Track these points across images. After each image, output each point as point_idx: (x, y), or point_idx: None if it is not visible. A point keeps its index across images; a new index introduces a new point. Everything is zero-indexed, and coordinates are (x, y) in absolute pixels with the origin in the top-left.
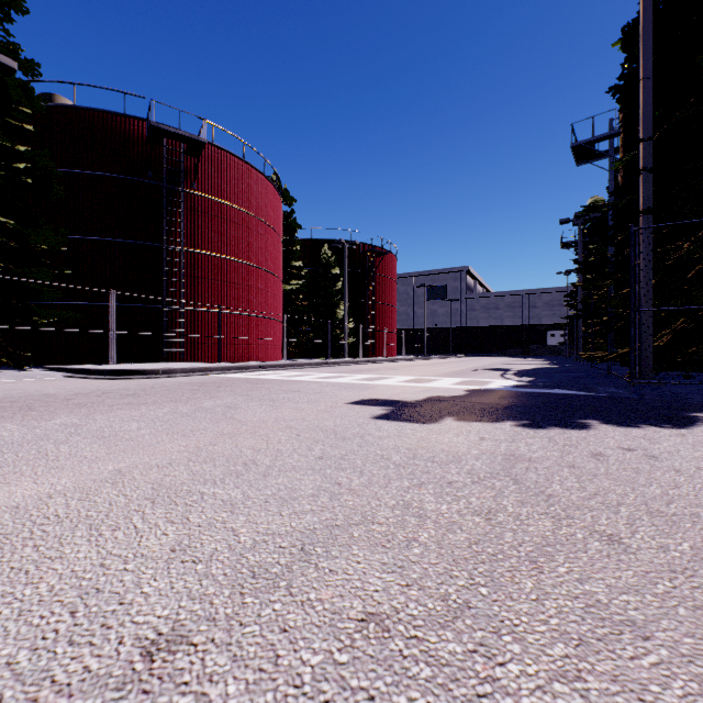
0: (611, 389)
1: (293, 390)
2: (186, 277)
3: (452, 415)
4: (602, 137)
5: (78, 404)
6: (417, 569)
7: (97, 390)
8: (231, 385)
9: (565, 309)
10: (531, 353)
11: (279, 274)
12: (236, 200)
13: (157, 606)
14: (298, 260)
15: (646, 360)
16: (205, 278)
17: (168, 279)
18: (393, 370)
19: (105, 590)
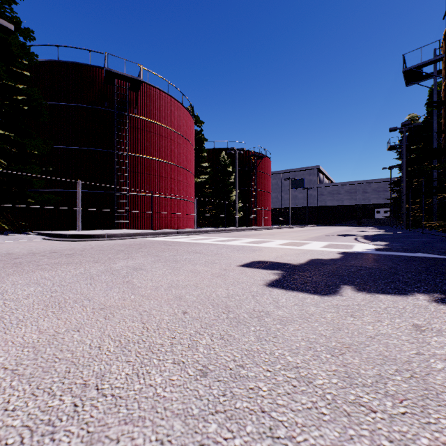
0: None
1: (196, 251)
2: (130, 172)
3: (346, 283)
4: (428, 62)
5: (15, 263)
6: None
7: (49, 250)
8: (150, 246)
9: (387, 193)
10: (363, 223)
11: (192, 170)
12: (163, 121)
13: None
14: (205, 163)
15: None
16: (143, 173)
17: (118, 174)
18: (271, 235)
19: None
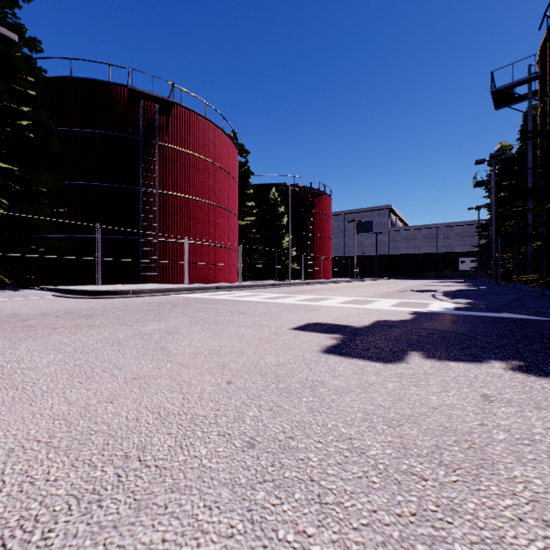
0: None
1: (240, 311)
2: (159, 214)
3: (415, 349)
4: (521, 82)
5: (26, 326)
6: None
7: (63, 310)
8: (185, 305)
9: (474, 239)
10: (444, 276)
11: (235, 211)
12: (200, 151)
13: None
14: (251, 201)
15: None
16: (175, 215)
17: (144, 216)
18: (331, 291)
19: None
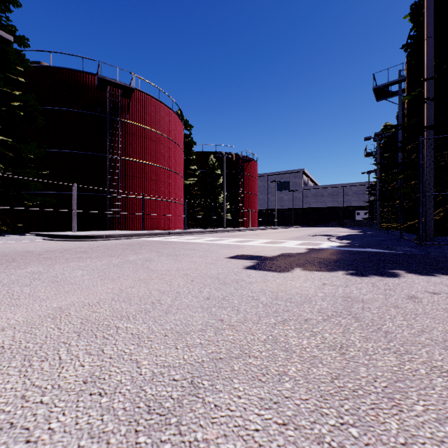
0: (406, 248)
1: (190, 248)
2: (122, 175)
3: (299, 266)
4: (394, 82)
5: (46, 258)
6: (291, 405)
7: (61, 248)
8: (149, 245)
9: (367, 196)
10: (344, 224)
11: (182, 173)
12: (154, 126)
13: (58, 446)
14: (194, 165)
15: (429, 229)
16: (134, 176)
17: (110, 177)
18: (256, 236)
19: (18, 425)
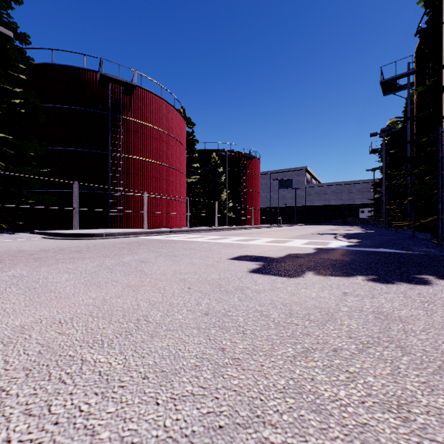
0: (424, 248)
1: (191, 248)
2: (123, 173)
3: (310, 270)
4: (402, 75)
5: (36, 258)
6: None
7: (56, 247)
8: (148, 244)
9: (371, 194)
10: (348, 222)
11: (184, 171)
12: (156, 123)
13: None
14: (196, 163)
15: None
16: (136, 174)
17: (112, 175)
18: (259, 234)
19: None
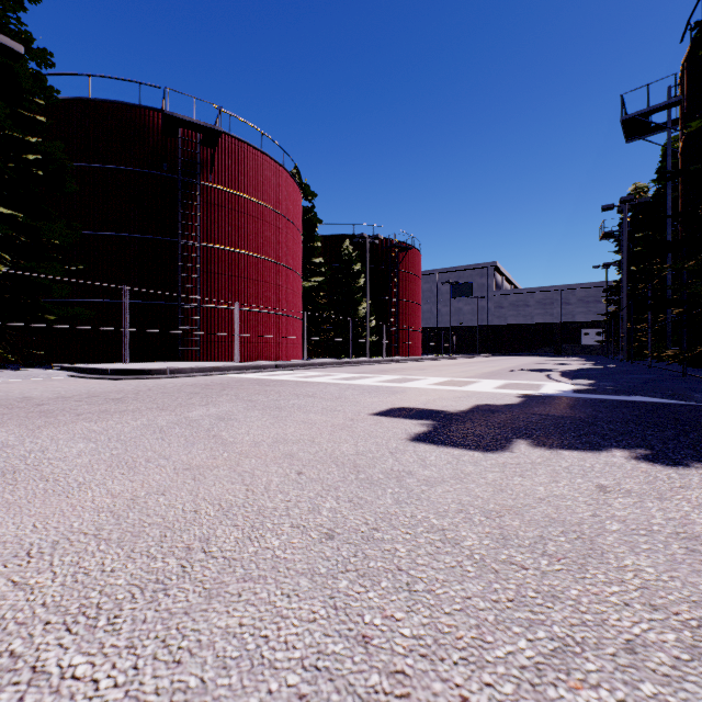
0: None
1: (307, 394)
2: (202, 273)
3: (522, 436)
4: (659, 107)
5: (43, 412)
6: None
7: (85, 392)
8: (238, 387)
9: (601, 305)
10: (563, 352)
11: (299, 270)
12: (254, 193)
13: None
14: (318, 257)
15: None
16: (222, 274)
17: (184, 275)
18: (421, 370)
19: None
